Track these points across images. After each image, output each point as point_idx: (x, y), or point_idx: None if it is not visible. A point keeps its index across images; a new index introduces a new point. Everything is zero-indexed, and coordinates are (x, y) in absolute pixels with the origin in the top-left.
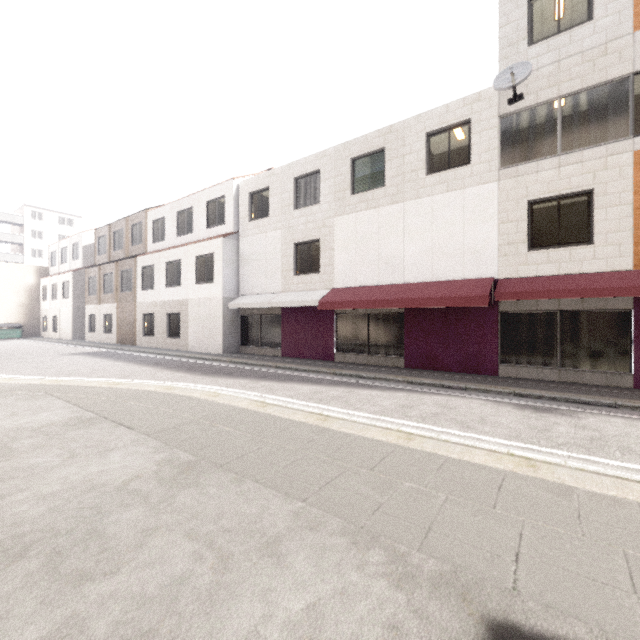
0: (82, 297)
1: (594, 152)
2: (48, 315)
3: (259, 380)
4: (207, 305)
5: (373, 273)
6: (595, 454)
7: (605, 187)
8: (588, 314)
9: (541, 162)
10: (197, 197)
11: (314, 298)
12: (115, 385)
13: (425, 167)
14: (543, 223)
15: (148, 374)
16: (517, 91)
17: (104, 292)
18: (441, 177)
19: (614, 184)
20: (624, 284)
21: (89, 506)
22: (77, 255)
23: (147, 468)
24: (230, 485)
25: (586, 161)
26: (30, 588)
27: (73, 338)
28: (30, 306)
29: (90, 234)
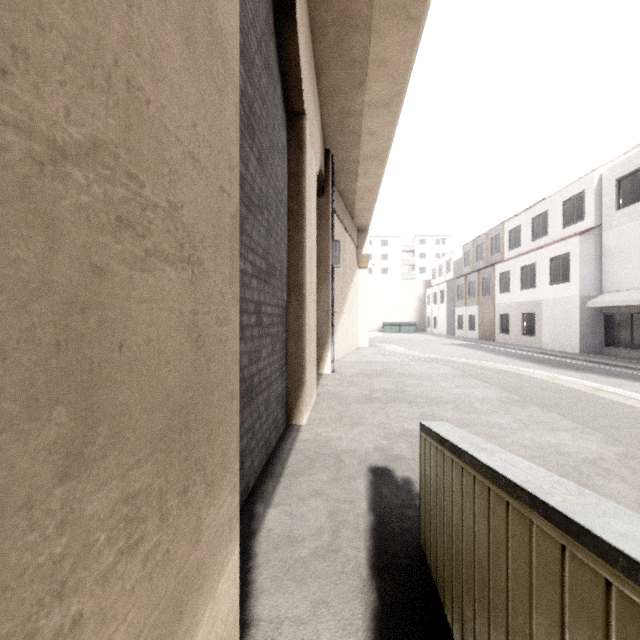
0: (452, 302)
1: None
2: (430, 316)
3: (609, 377)
4: (562, 304)
5: None
6: None
7: None
8: None
9: None
10: (552, 200)
11: None
12: (477, 363)
13: None
14: None
15: (501, 361)
16: None
17: (468, 297)
18: None
19: None
20: None
21: (467, 400)
22: (449, 269)
23: (494, 397)
24: (540, 412)
25: None
26: (451, 410)
27: (446, 333)
28: (420, 310)
29: (458, 251)
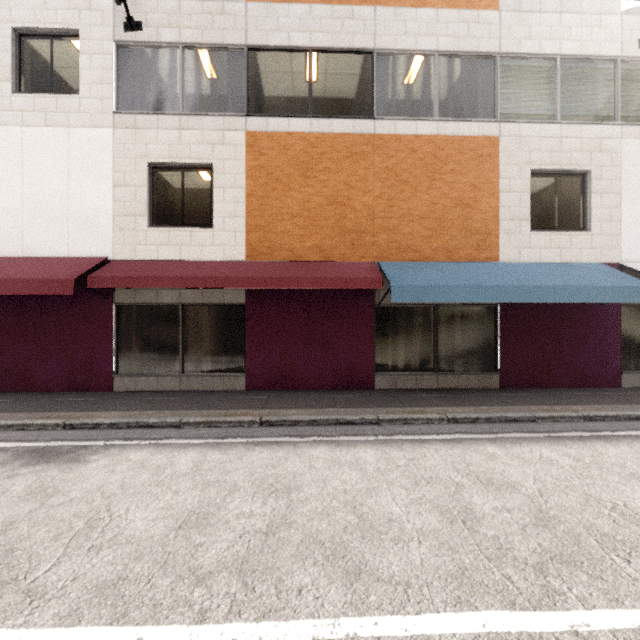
0: None
1: (213, 121)
2: None
3: None
4: None
5: None
6: None
7: (223, 164)
8: (210, 309)
9: (162, 117)
10: None
11: None
12: None
13: (14, 80)
14: (167, 195)
15: None
16: (136, 17)
17: None
18: (37, 101)
19: (231, 163)
20: (226, 274)
21: None
22: None
23: None
24: None
25: (206, 130)
26: None
27: None
28: None
29: None
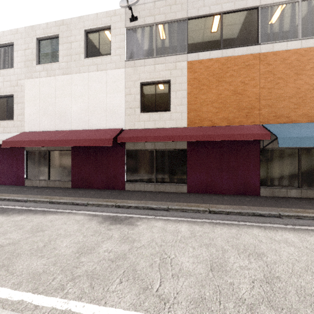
0: None
1: (171, 58)
2: None
3: None
4: None
5: (51, 122)
6: (91, 291)
7: (175, 79)
8: (168, 151)
9: (146, 60)
10: None
11: (2, 138)
12: None
13: (85, 53)
14: (148, 97)
15: None
16: (134, 14)
17: None
18: (94, 60)
19: (179, 78)
20: (180, 134)
21: None
22: None
23: None
24: None
25: (167, 63)
26: None
27: None
28: None
29: None
